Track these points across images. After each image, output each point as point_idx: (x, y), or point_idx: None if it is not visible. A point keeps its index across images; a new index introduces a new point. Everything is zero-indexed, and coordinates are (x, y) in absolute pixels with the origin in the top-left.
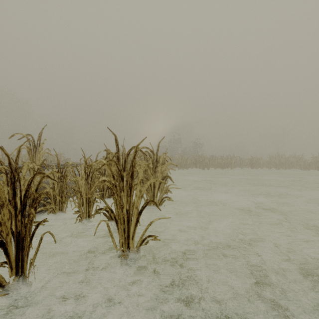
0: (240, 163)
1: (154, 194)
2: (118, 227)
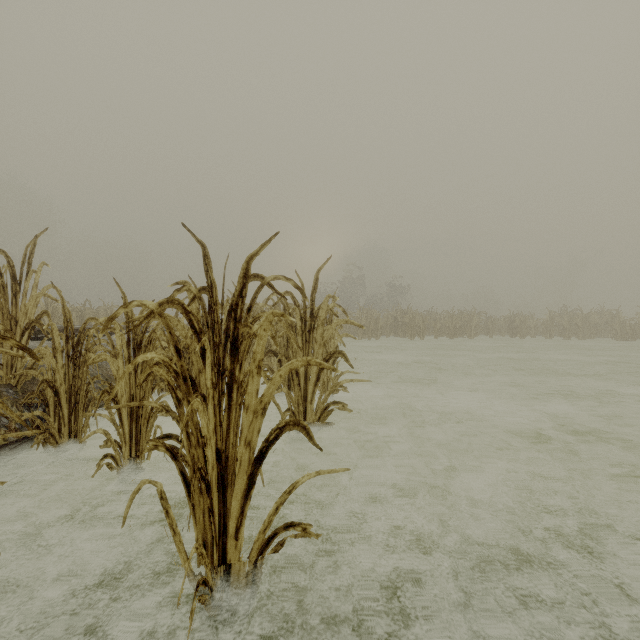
0: (488, 327)
1: (306, 396)
2: (194, 503)
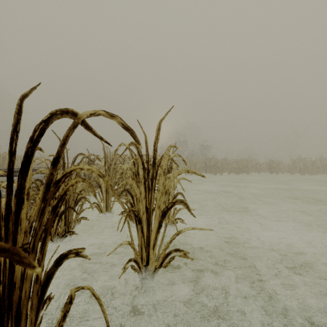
0: (257, 168)
1: (148, 241)
2: None
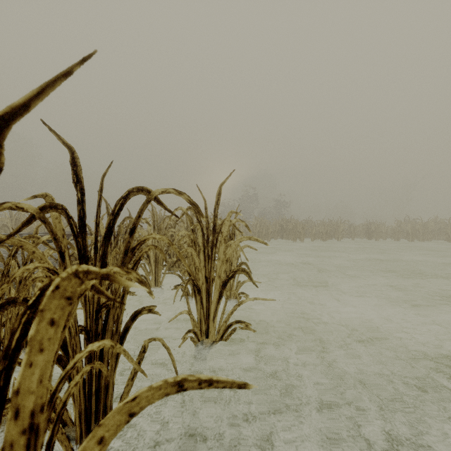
0: (351, 232)
1: (208, 313)
2: None
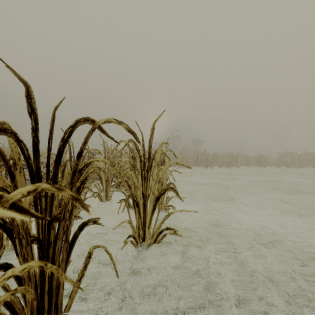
0: (246, 161)
1: (144, 222)
2: None
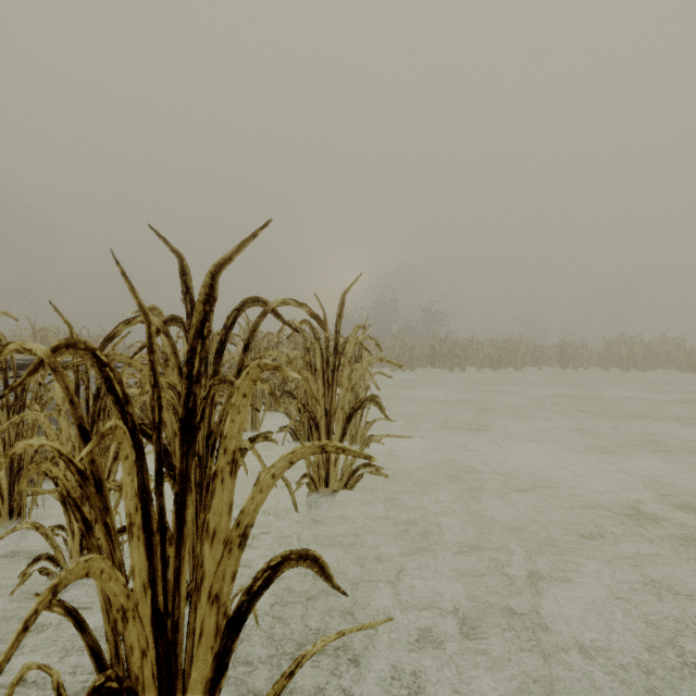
0: (536, 357)
1: (328, 455)
2: None
